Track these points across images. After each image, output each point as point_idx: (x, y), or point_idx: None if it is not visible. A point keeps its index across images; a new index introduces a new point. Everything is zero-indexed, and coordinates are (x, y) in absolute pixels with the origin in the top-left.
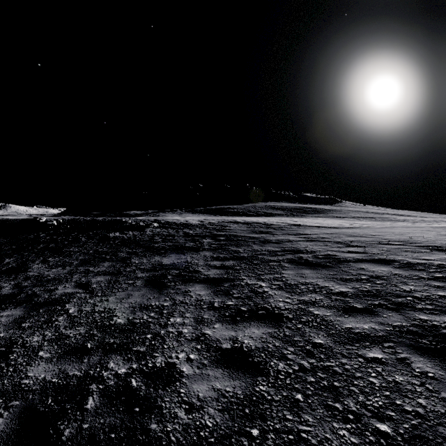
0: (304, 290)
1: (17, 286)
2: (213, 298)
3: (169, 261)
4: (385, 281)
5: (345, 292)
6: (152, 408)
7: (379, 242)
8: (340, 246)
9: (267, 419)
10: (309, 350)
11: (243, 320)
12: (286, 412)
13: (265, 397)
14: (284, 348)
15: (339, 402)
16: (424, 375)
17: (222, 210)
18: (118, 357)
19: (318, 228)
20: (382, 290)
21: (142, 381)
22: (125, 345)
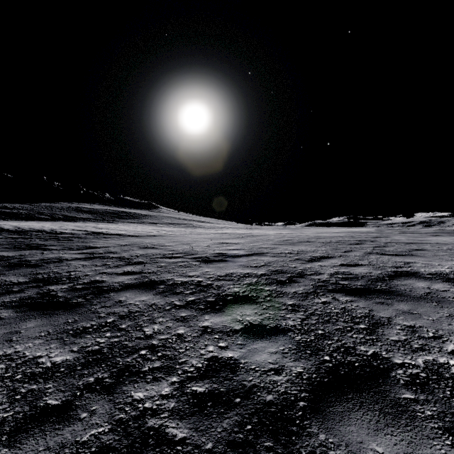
0: None
1: None
2: None
3: None
4: (132, 323)
5: (60, 364)
6: None
7: (164, 255)
8: (120, 264)
9: None
10: None
11: None
12: None
13: None
14: None
15: None
16: None
17: None
18: None
19: (119, 237)
20: (118, 342)
21: None
22: None
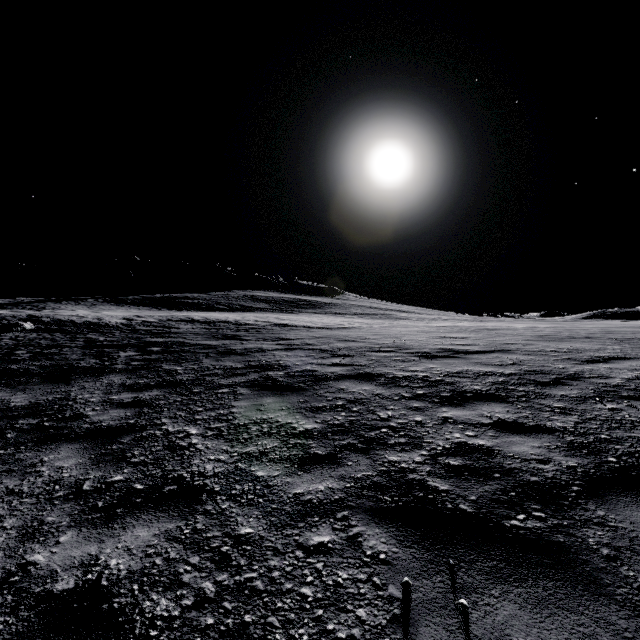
0: (254, 435)
1: None
2: (87, 472)
3: (28, 400)
4: (363, 407)
5: (311, 430)
6: None
7: (371, 348)
8: (325, 356)
9: None
10: (225, 555)
11: (128, 512)
12: None
13: None
14: (183, 560)
15: None
16: (374, 559)
17: (173, 300)
18: None
19: (307, 329)
20: (356, 421)
21: None
22: None
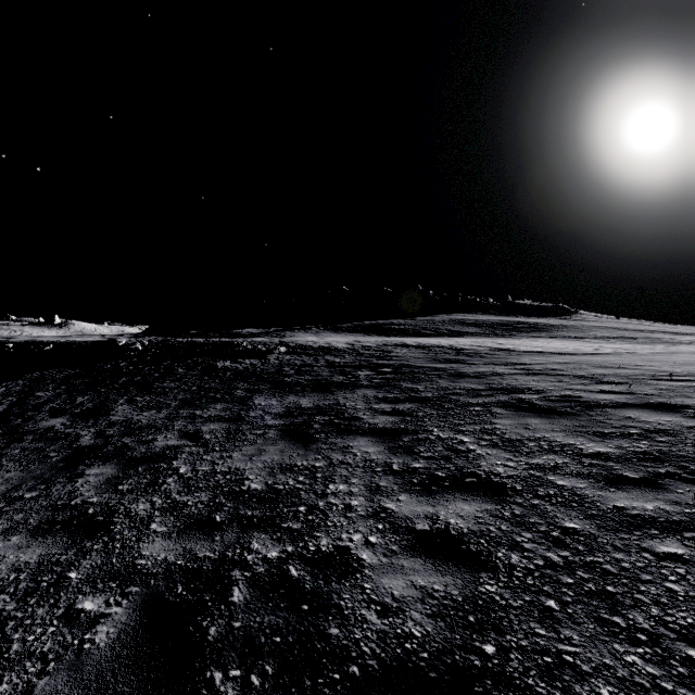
0: (534, 450)
1: (99, 434)
2: (389, 458)
3: (311, 403)
4: (672, 438)
5: (606, 453)
6: (327, 607)
7: (653, 376)
8: (585, 382)
9: (506, 632)
10: (558, 538)
11: (442, 490)
12: (534, 624)
13: (497, 602)
14: (516, 533)
15: (620, 615)
16: None
17: (381, 326)
18: (263, 536)
19: (541, 354)
20: (669, 451)
21: (305, 570)
22: (269, 520)
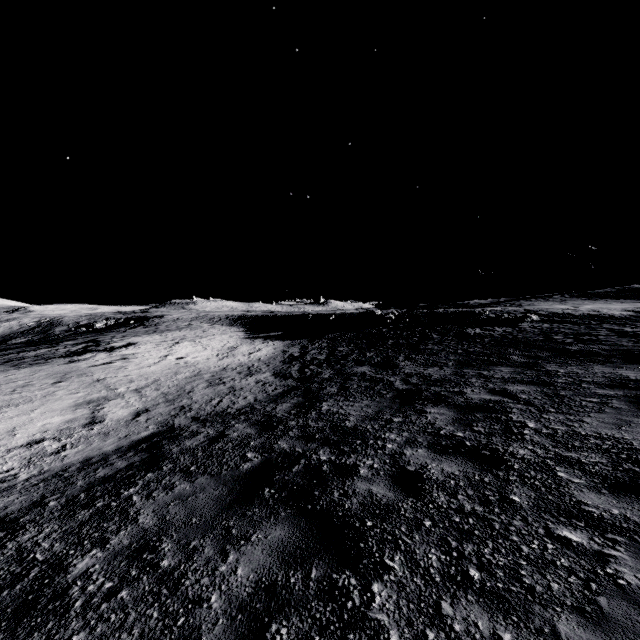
0: None
1: (406, 382)
2: None
3: None
4: None
5: None
6: None
7: None
8: None
9: None
10: None
11: None
12: None
13: None
14: None
15: None
16: None
17: None
18: None
19: None
20: None
21: None
22: None
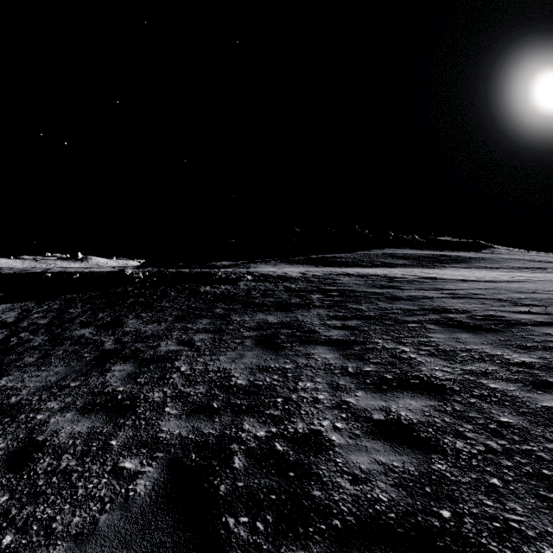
0: (466, 358)
1: (118, 341)
2: (345, 363)
3: (276, 319)
4: None
5: (530, 363)
6: (308, 475)
7: None
8: (505, 304)
9: (458, 501)
10: (495, 430)
11: (392, 389)
12: (482, 496)
13: (448, 477)
14: (458, 424)
15: None
16: None
17: (326, 259)
18: (251, 419)
19: (462, 281)
20: None
21: (288, 446)
22: (255, 408)
